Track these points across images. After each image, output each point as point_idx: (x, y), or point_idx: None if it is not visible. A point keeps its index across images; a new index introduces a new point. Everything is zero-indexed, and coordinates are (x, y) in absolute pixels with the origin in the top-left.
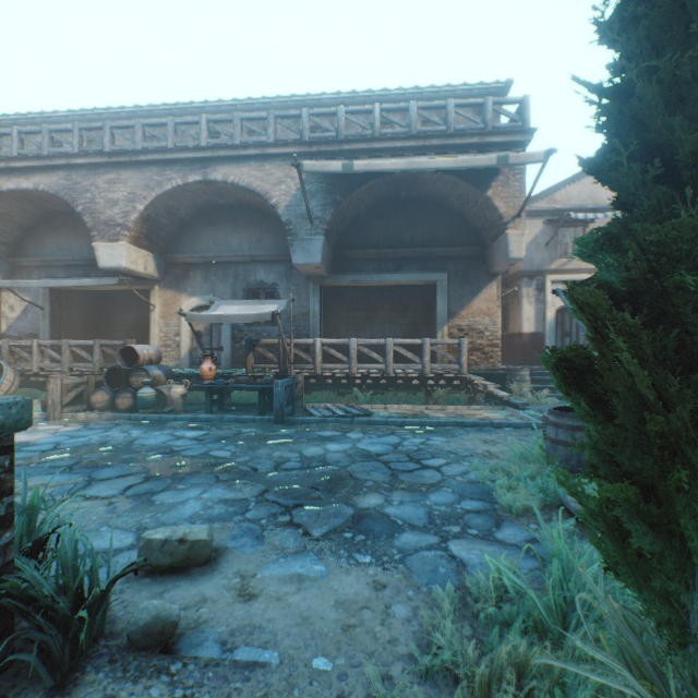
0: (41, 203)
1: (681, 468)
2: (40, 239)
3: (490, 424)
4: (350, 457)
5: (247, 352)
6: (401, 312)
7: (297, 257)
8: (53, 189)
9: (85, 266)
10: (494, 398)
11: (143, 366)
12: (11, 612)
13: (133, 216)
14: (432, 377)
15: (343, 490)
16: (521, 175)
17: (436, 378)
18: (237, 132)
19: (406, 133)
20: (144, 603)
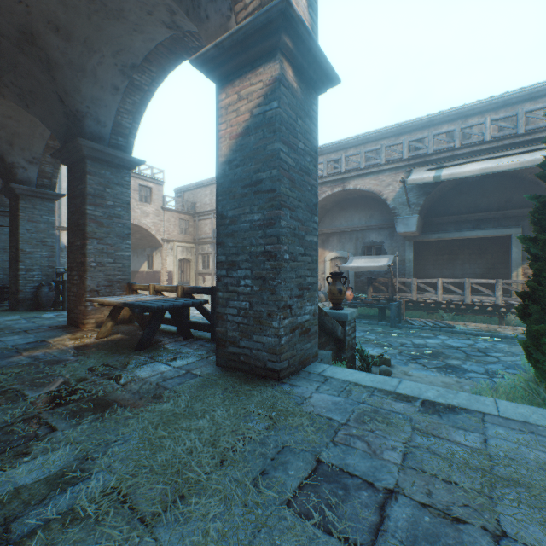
0: None
1: (543, 337)
2: None
3: None
4: (441, 346)
5: (367, 285)
6: (479, 255)
7: (399, 229)
8: None
9: None
10: None
11: None
12: (355, 359)
13: None
14: (504, 306)
15: (438, 357)
16: None
17: (508, 307)
18: (362, 160)
19: (481, 140)
20: (382, 366)
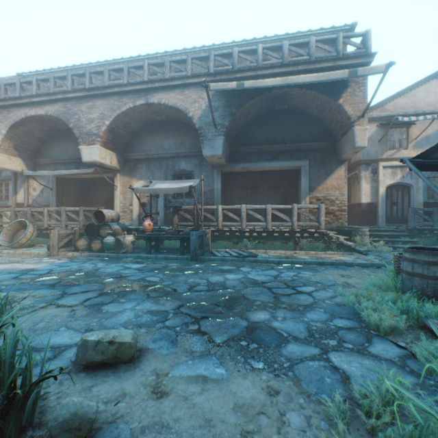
0: (50, 124)
1: None
2: (50, 147)
3: (343, 264)
4: (243, 284)
5: (173, 215)
6: (276, 189)
7: (206, 151)
8: (56, 114)
9: (76, 163)
10: (342, 247)
11: (107, 223)
12: None
13: (103, 128)
14: (298, 232)
15: (238, 307)
16: (364, 87)
17: (302, 232)
18: (167, 70)
19: (280, 63)
20: (66, 400)
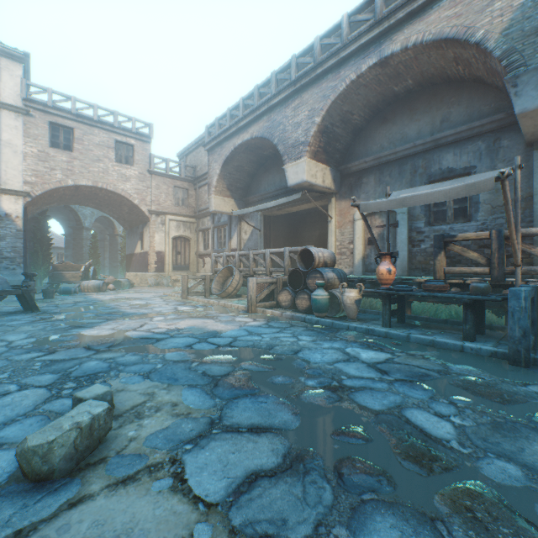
0: (257, 151)
1: None
2: (258, 181)
3: None
4: None
5: (434, 252)
6: None
7: (523, 102)
8: (260, 133)
9: (283, 194)
10: None
11: (317, 268)
12: None
13: (311, 131)
14: None
15: None
16: None
17: None
18: None
19: None
20: None
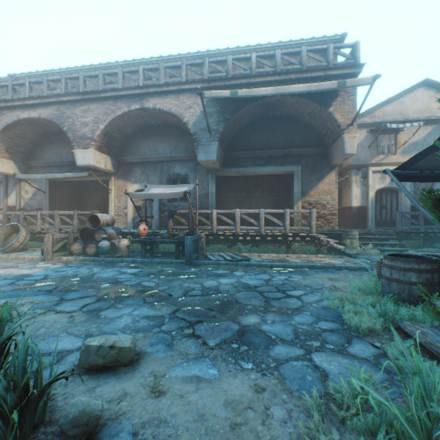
0: (43, 126)
1: None
2: (43, 149)
3: (333, 267)
4: (236, 288)
5: (168, 219)
6: (269, 193)
7: (200, 156)
8: (50, 117)
9: (70, 166)
10: (333, 250)
11: (102, 227)
12: None
13: (97, 132)
14: (291, 235)
15: (230, 311)
16: (354, 96)
17: (294, 236)
18: (162, 76)
19: (273, 71)
20: (74, 399)
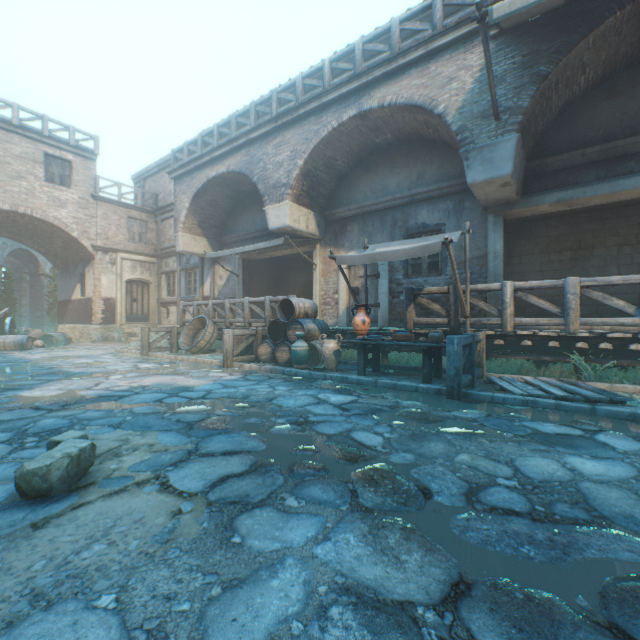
0: (234, 186)
1: None
2: (236, 219)
3: None
4: None
5: (405, 304)
6: None
7: (473, 174)
8: (238, 167)
9: (264, 236)
10: None
11: (298, 319)
12: None
13: (294, 173)
14: None
15: None
16: None
17: None
18: (394, 41)
19: None
20: None
